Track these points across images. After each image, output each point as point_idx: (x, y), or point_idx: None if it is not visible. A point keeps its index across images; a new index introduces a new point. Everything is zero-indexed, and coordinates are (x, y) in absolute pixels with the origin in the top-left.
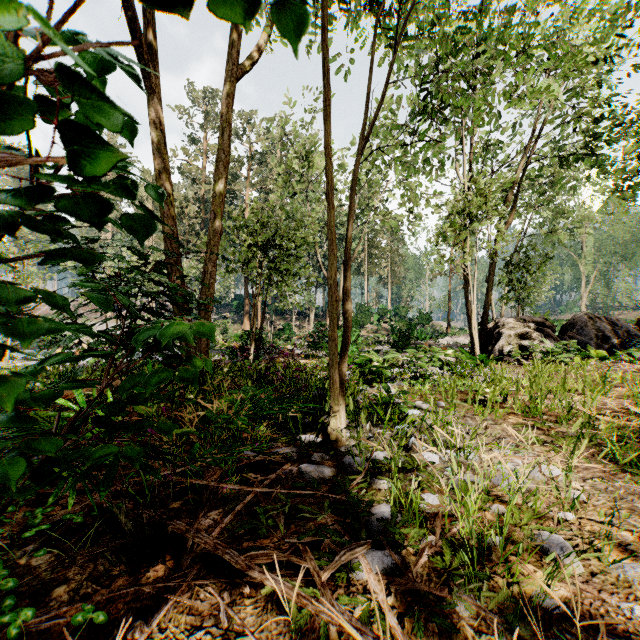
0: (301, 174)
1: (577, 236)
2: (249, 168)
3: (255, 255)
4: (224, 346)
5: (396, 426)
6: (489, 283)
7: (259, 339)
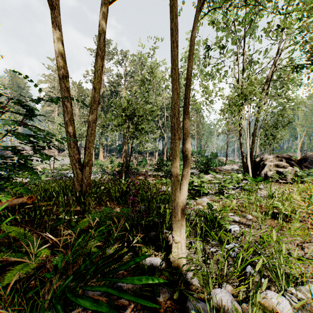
0: (151, 80)
1: (295, 112)
2: (125, 80)
3: (126, 121)
4: (111, 170)
5: (225, 245)
6: (254, 136)
7: (127, 167)
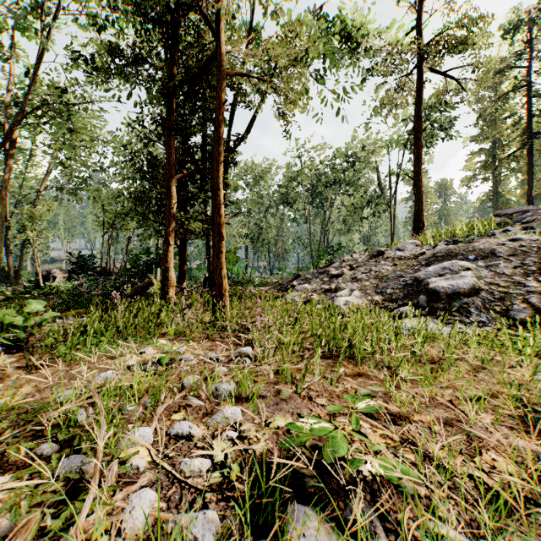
0: None
1: None
2: None
3: None
4: None
5: None
6: (24, 249)
7: None
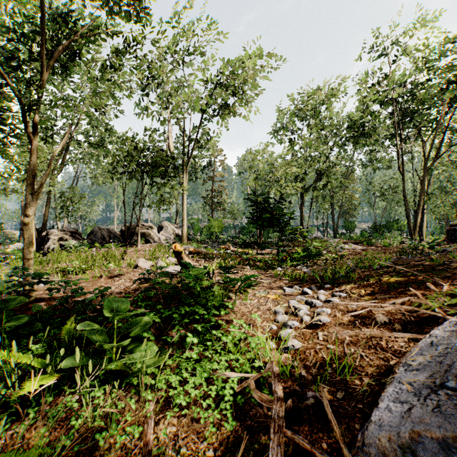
0: None
1: None
2: None
3: None
4: None
5: None
6: (47, 207)
7: None
